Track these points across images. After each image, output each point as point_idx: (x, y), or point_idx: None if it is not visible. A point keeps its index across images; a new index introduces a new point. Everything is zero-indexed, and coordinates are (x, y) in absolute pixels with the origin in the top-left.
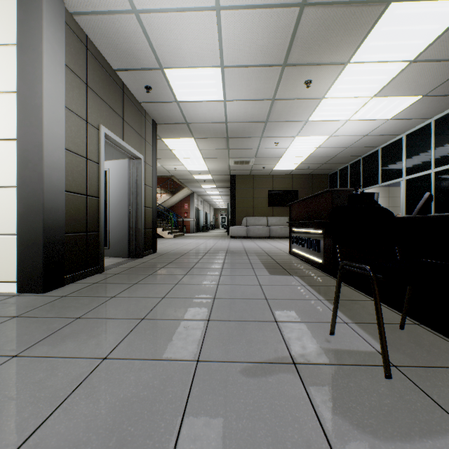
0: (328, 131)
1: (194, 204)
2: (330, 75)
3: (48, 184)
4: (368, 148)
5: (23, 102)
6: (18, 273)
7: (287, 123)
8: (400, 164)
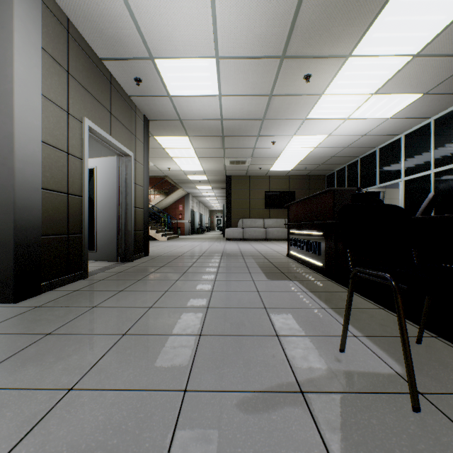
0: (327, 130)
1: (189, 205)
2: (331, 69)
3: (20, 180)
4: (366, 148)
5: None
6: None
7: (285, 121)
8: (398, 165)
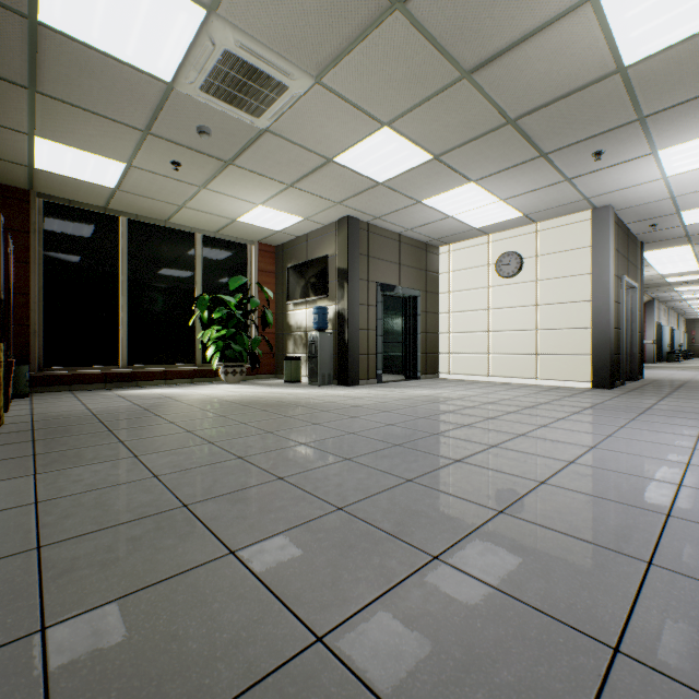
0: None
1: (653, 317)
2: None
3: (610, 326)
4: None
5: (595, 279)
6: (591, 377)
7: None
8: None
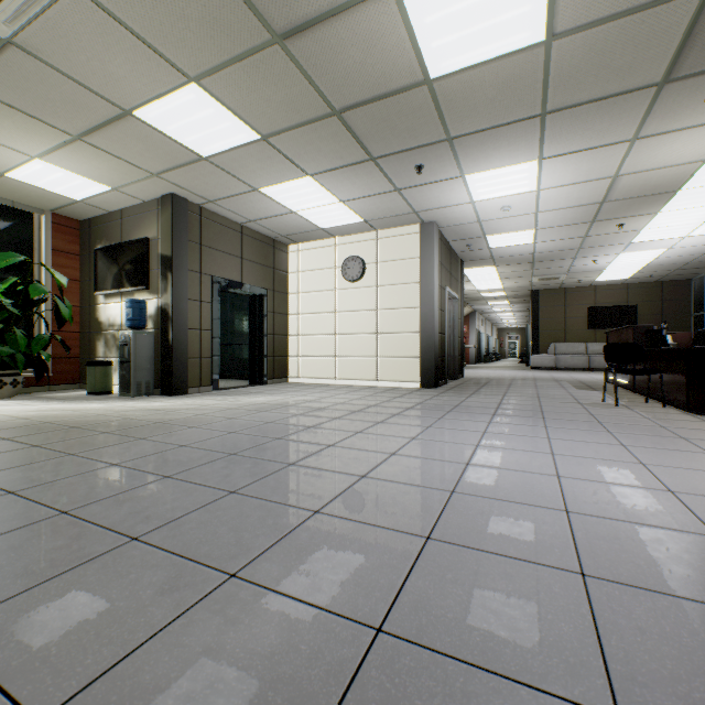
0: (663, 246)
1: (475, 326)
2: (642, 219)
3: (435, 331)
4: None
5: (423, 288)
6: (421, 377)
7: (605, 246)
8: None
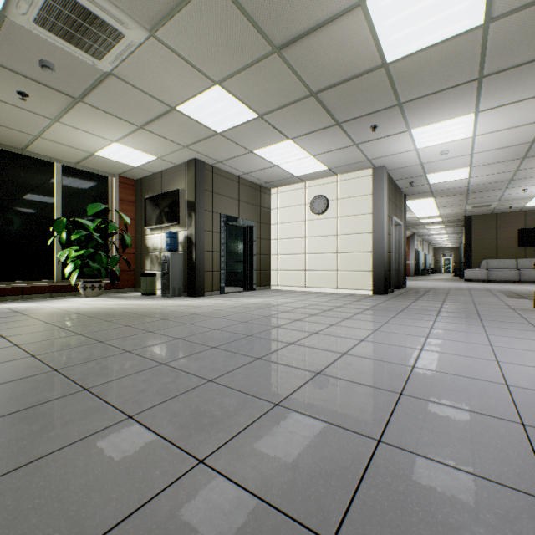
0: None
1: (414, 246)
2: None
3: (384, 250)
4: None
5: (375, 218)
6: (373, 287)
7: None
8: None
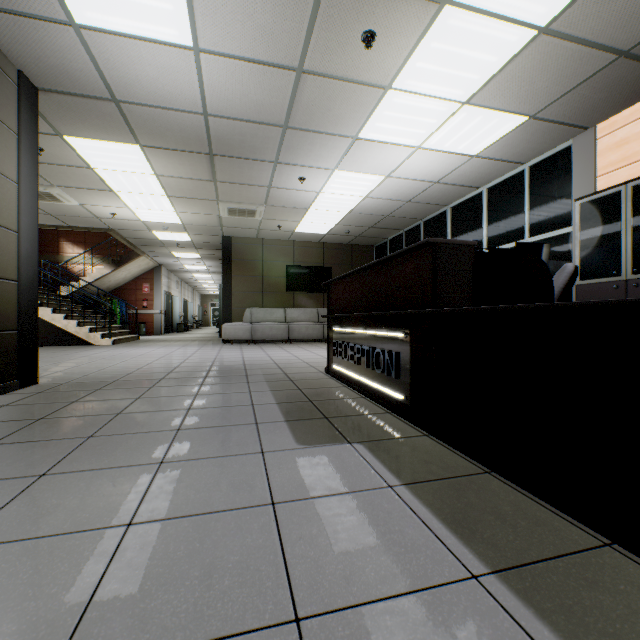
0: (386, 166)
1: (162, 285)
2: (411, 28)
3: None
4: (434, 206)
5: None
6: None
7: (323, 136)
8: (479, 231)
